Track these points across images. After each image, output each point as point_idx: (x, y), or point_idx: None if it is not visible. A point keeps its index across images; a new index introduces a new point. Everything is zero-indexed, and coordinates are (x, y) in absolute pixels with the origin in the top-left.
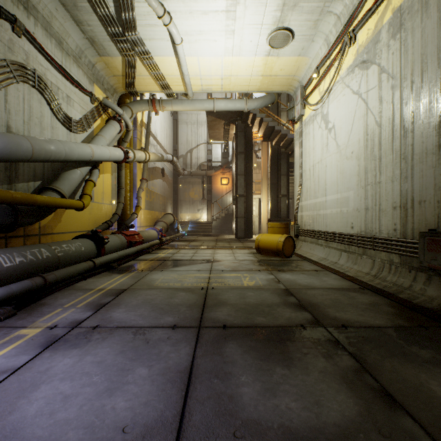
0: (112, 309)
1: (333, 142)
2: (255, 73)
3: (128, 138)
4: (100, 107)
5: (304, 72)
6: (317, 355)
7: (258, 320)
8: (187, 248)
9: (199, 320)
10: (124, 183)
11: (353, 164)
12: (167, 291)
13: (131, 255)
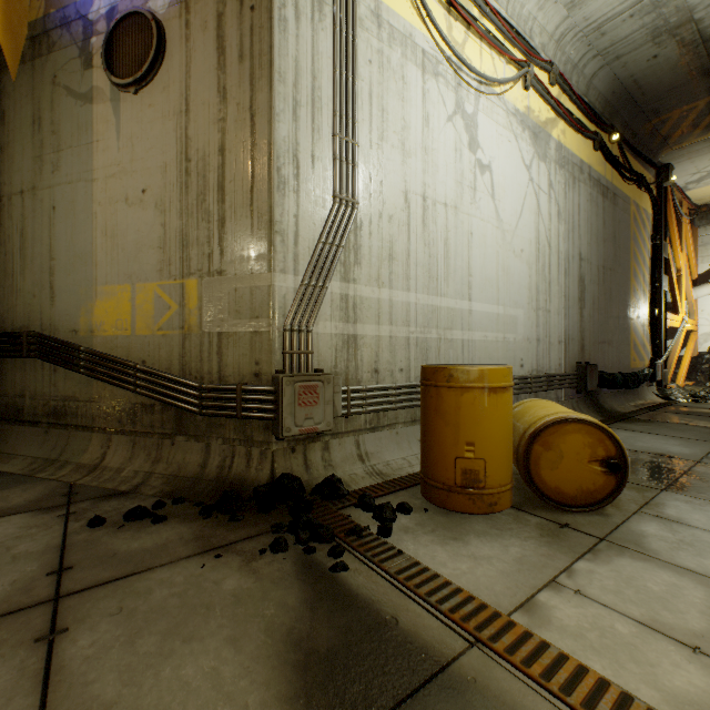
0: None
1: (489, 200)
2: None
3: None
4: None
5: None
6: None
7: None
8: None
9: None
10: None
11: (523, 269)
12: None
13: None
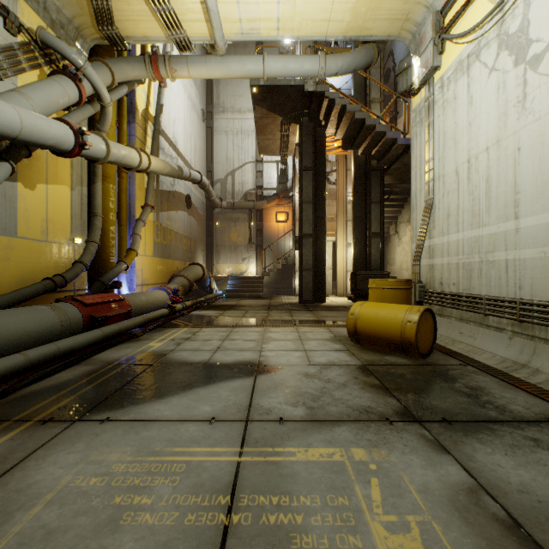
0: None
1: (548, 85)
2: None
3: (106, 124)
4: (34, 47)
5: None
6: None
7: None
8: (213, 325)
9: None
10: (100, 207)
11: None
12: None
13: (88, 348)
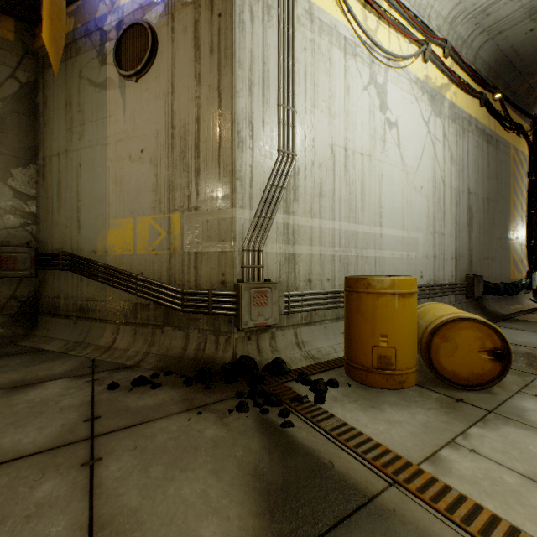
0: None
1: (395, 149)
2: None
3: None
4: None
5: None
6: None
7: None
8: None
9: None
10: None
11: (423, 202)
12: None
13: None
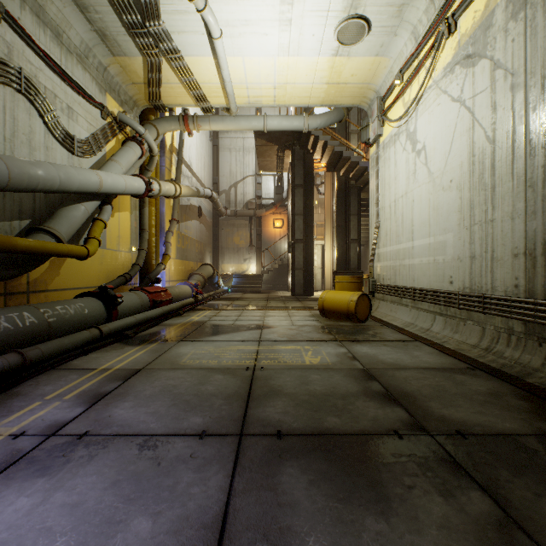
0: (115, 402)
1: (423, 169)
2: (318, 80)
3: (152, 166)
4: (114, 124)
5: (383, 78)
6: (428, 491)
7: (328, 421)
8: (229, 309)
9: (241, 422)
10: (147, 225)
11: (452, 196)
12: (198, 373)
13: (155, 319)
